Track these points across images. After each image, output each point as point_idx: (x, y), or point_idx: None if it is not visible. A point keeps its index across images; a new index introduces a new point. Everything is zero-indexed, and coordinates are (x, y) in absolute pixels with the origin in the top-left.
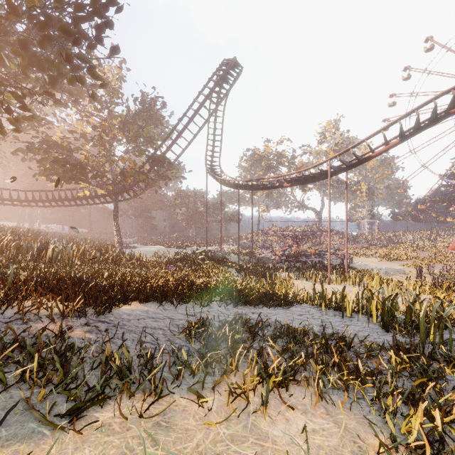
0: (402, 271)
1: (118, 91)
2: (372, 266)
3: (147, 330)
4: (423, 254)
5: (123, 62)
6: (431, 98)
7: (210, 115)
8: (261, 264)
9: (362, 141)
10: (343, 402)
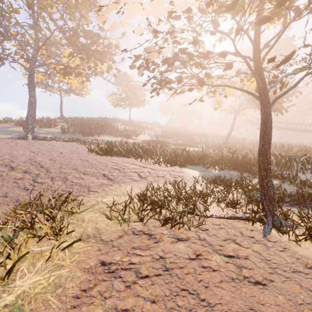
0: None
1: None
2: None
3: None
4: None
5: None
6: None
7: None
8: None
9: None
10: None
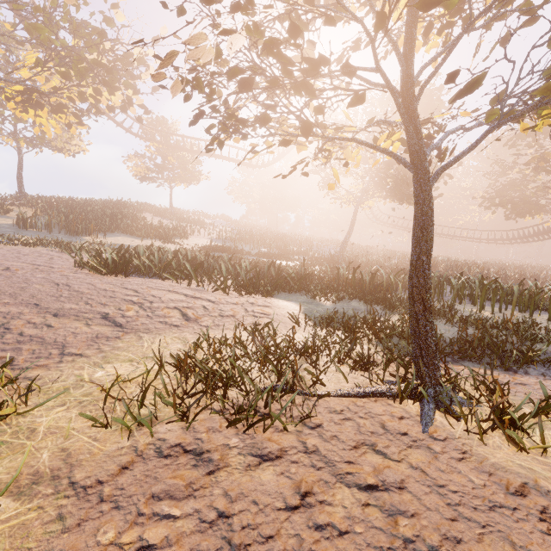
0: None
1: None
2: None
3: None
4: None
5: None
6: None
7: None
8: None
9: None
10: None
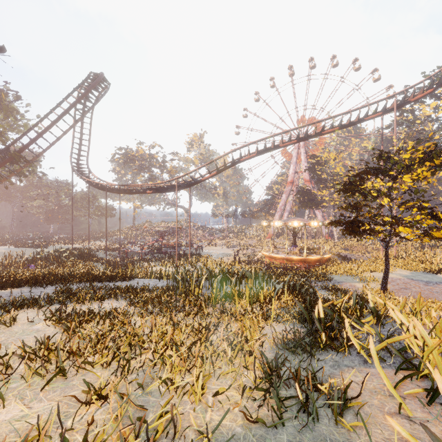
0: (230, 255)
1: None
2: (214, 252)
3: (28, 296)
4: (251, 242)
5: None
6: (230, 151)
7: (76, 122)
8: (129, 258)
9: (195, 169)
10: (124, 299)
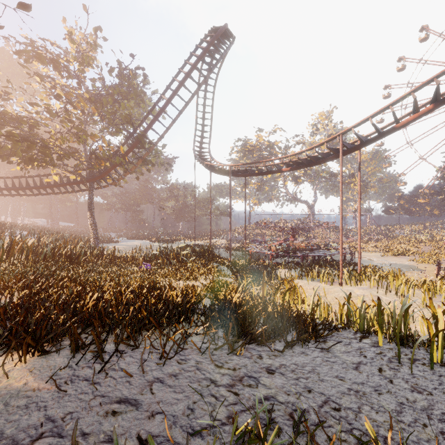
0: (414, 268)
1: (89, 57)
2: (377, 261)
3: None
4: (424, 248)
5: (98, 29)
6: None
7: (198, 88)
8: (256, 260)
9: (385, 107)
10: None
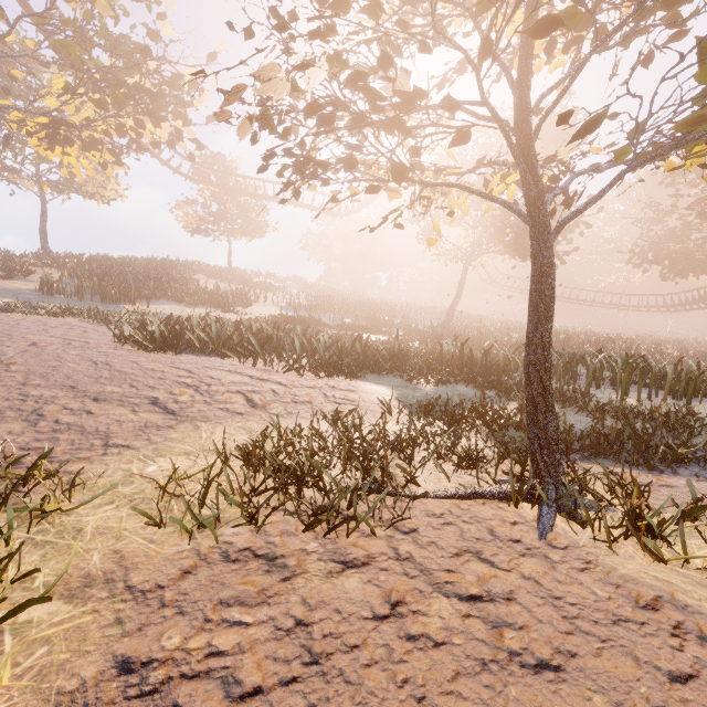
0: None
1: None
2: None
3: None
4: None
5: None
6: None
7: None
8: None
9: None
10: None
